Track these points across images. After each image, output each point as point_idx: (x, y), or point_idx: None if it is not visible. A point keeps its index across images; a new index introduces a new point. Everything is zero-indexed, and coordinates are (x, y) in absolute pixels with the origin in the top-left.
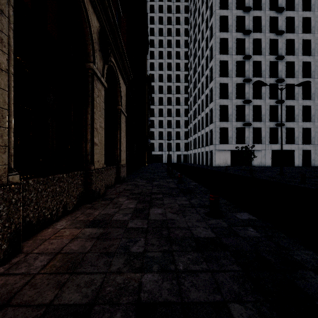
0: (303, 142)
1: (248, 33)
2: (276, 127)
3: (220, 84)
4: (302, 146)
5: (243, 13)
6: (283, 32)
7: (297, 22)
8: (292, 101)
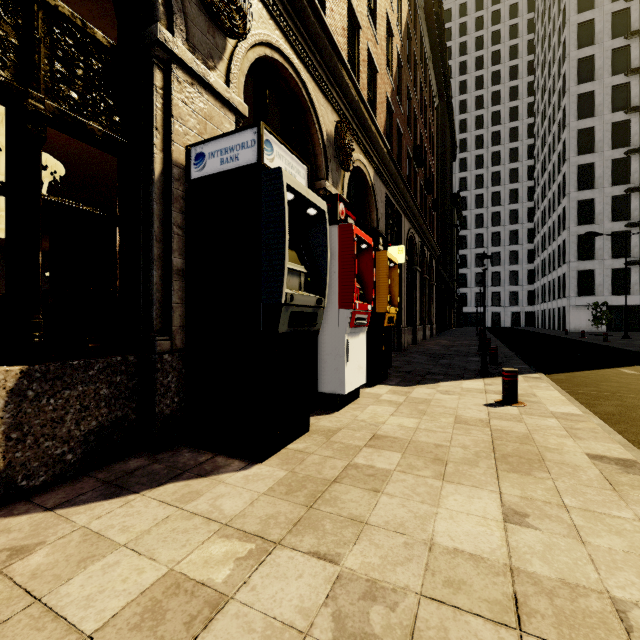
0: None
1: (634, 111)
2: None
3: (579, 201)
4: None
5: (627, 78)
6: None
7: None
8: None
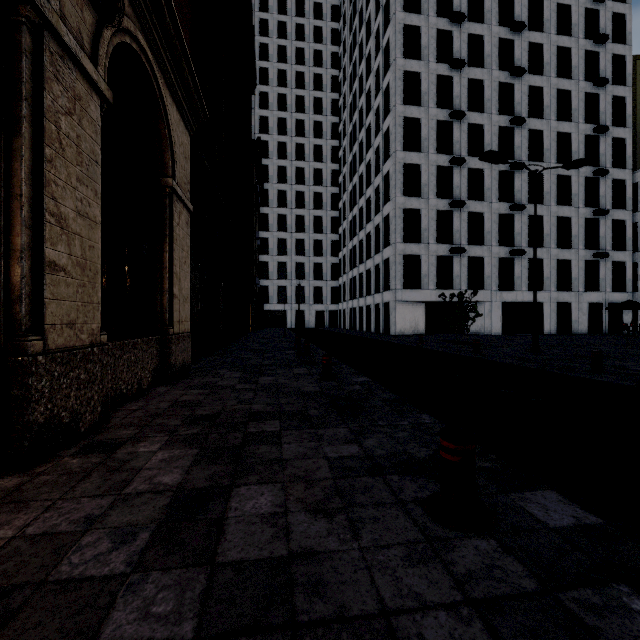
0: (558, 287)
1: (459, 65)
2: (511, 257)
3: (406, 165)
4: (556, 296)
5: (450, 25)
6: (524, 70)
7: (548, 54)
8: (539, 208)
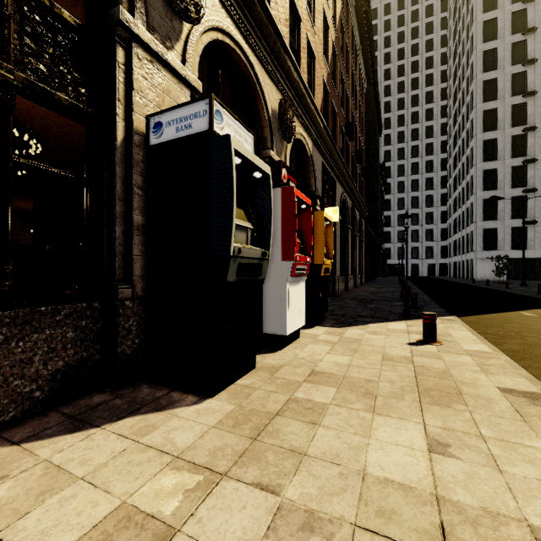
0: None
1: (530, 95)
2: None
3: (485, 171)
4: None
5: (524, 67)
6: None
7: None
8: None
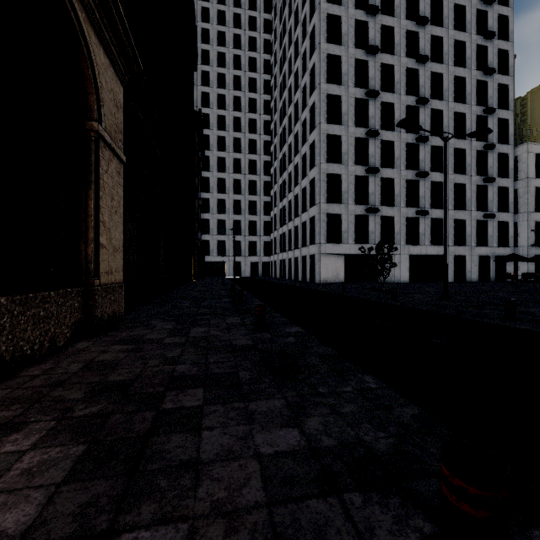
0: (455, 242)
1: (374, 51)
2: (416, 217)
3: (328, 136)
4: (453, 250)
5: (366, 17)
6: (428, 58)
7: (447, 46)
8: (439, 175)
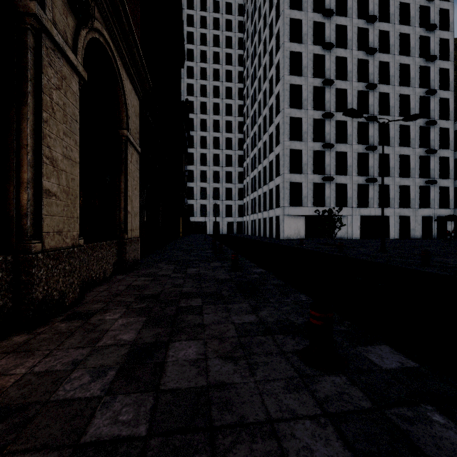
0: (400, 205)
1: (329, 47)
2: (366, 183)
3: (291, 118)
4: (399, 211)
5: (323, 19)
6: (376, 50)
7: (393, 38)
8: (386, 148)
